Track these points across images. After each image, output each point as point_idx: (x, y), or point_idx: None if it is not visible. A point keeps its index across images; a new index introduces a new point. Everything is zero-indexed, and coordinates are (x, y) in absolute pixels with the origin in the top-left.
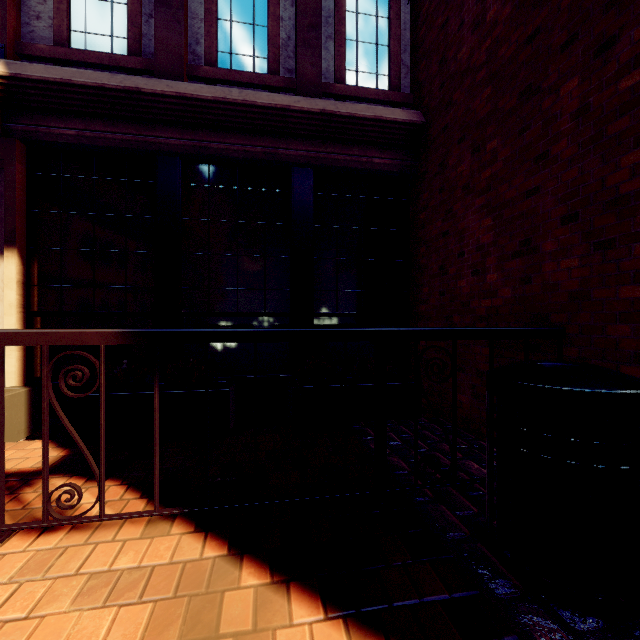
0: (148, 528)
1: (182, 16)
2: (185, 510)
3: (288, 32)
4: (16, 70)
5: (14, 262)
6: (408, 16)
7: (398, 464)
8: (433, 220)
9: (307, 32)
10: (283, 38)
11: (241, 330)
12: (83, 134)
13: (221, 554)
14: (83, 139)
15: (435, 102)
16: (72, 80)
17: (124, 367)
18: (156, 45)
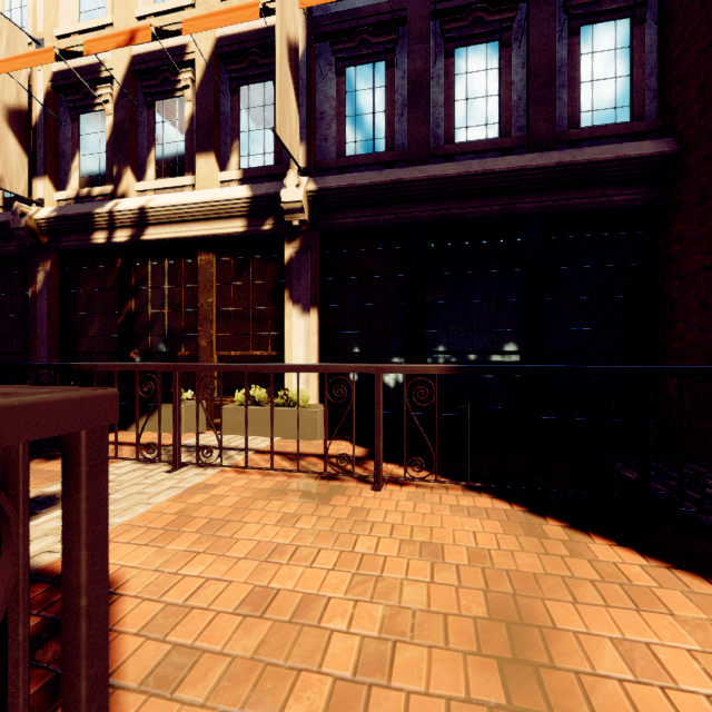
0: (462, 493)
1: (428, 110)
2: (488, 485)
3: (519, 94)
4: (321, 184)
5: (315, 317)
6: (655, 37)
7: (655, 487)
8: (690, 253)
9: (540, 91)
10: (514, 100)
11: (528, 366)
12: (359, 220)
13: (523, 512)
14: (358, 224)
15: (693, 130)
16: (355, 184)
17: (389, 394)
18: (409, 139)
